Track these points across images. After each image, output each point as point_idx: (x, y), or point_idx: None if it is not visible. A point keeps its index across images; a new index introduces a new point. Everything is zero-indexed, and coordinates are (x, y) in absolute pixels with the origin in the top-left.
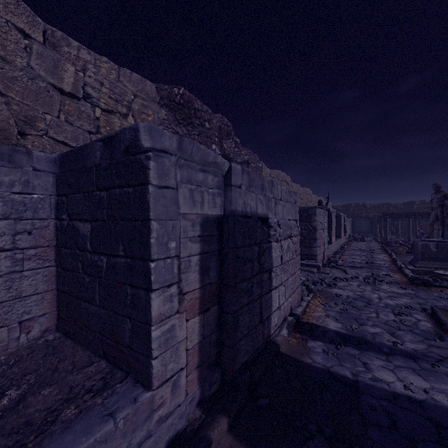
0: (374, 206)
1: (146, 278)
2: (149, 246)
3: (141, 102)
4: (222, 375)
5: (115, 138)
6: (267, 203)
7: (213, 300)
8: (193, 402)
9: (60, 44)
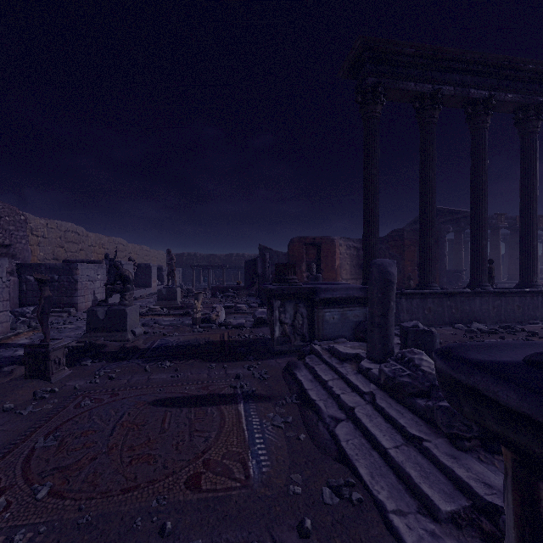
0: (204, 256)
1: None
2: None
3: None
4: None
5: None
6: None
7: None
8: None
9: None
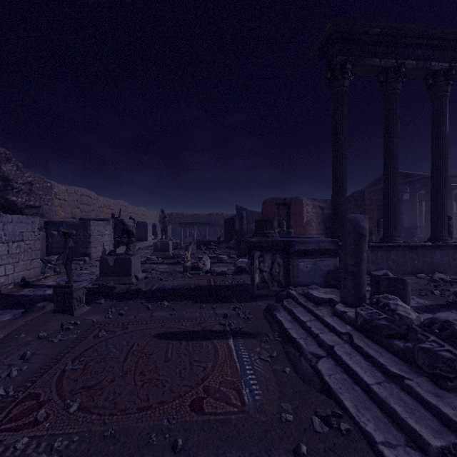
0: (189, 215)
1: None
2: None
3: None
4: None
5: None
6: None
7: None
8: None
9: None
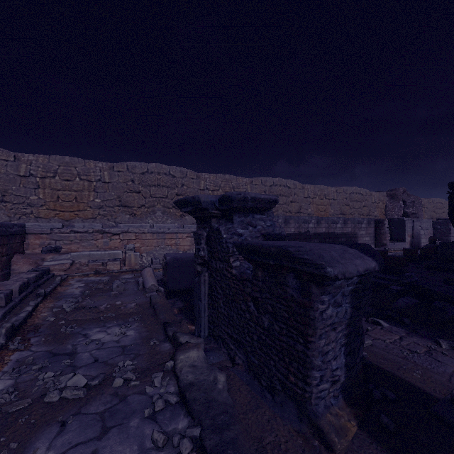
0: None
1: (405, 232)
2: (405, 229)
3: (383, 198)
4: (412, 247)
5: (399, 218)
6: (420, 223)
7: (411, 237)
8: (408, 247)
9: (372, 194)
